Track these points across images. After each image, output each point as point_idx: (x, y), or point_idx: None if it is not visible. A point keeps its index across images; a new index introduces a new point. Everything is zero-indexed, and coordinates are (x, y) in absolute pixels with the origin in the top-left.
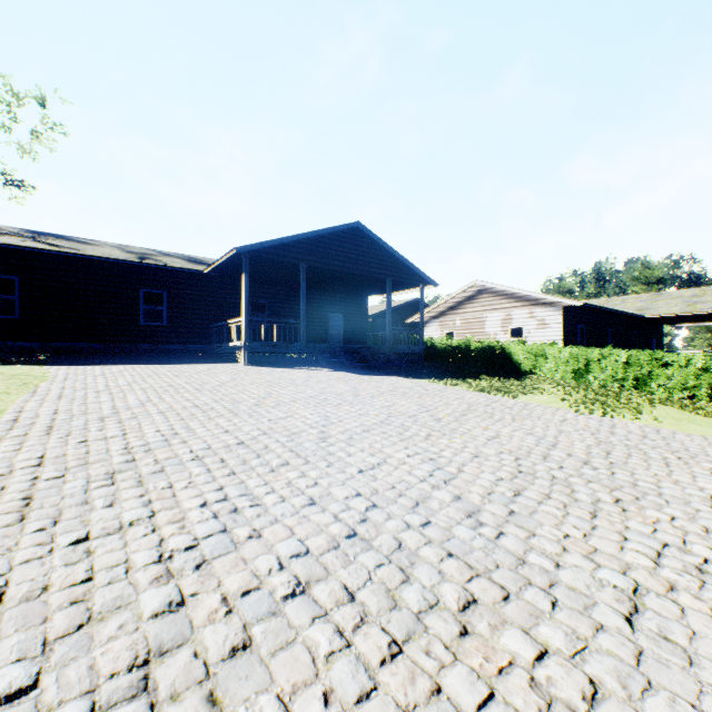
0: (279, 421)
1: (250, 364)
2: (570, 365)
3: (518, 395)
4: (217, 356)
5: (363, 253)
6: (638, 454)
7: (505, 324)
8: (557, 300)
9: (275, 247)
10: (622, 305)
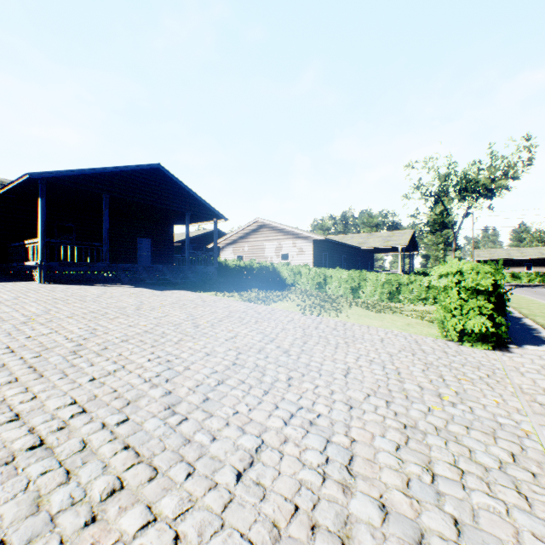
0: (39, 337)
1: (48, 282)
2: (315, 280)
3: (272, 303)
4: (15, 274)
5: (164, 189)
6: (323, 342)
7: (278, 250)
8: (310, 235)
9: (75, 177)
10: (351, 240)
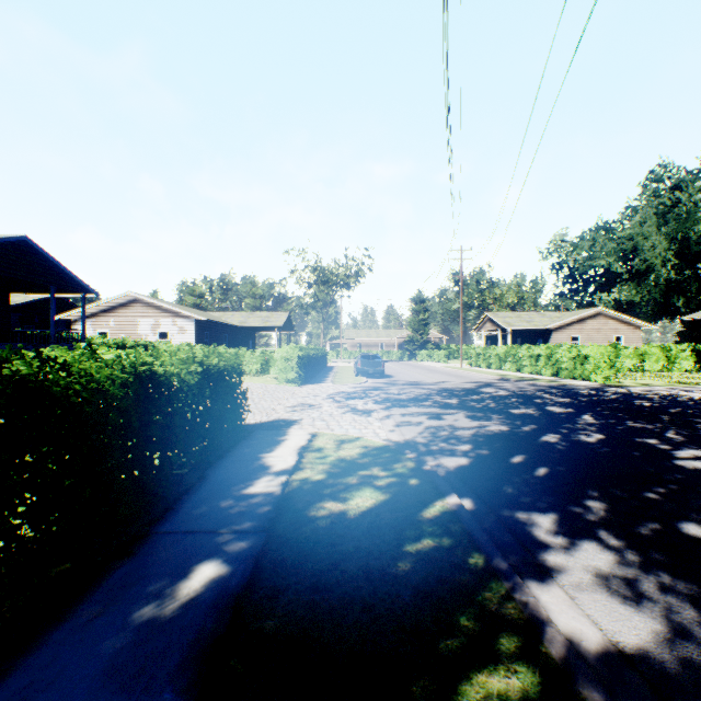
0: None
1: None
2: None
3: None
4: None
5: (28, 261)
6: None
7: (156, 328)
8: (193, 316)
9: None
10: (233, 318)
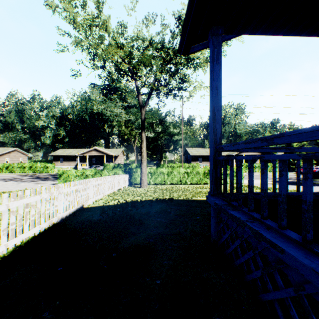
0: None
1: None
2: None
3: None
4: None
5: None
6: None
7: None
8: None
9: None
10: None
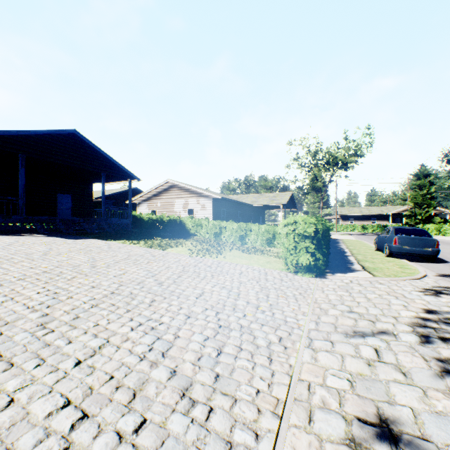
0: None
1: None
2: (213, 230)
3: (170, 248)
4: None
5: (81, 152)
6: (195, 275)
7: (185, 206)
8: (210, 195)
9: None
10: (246, 199)
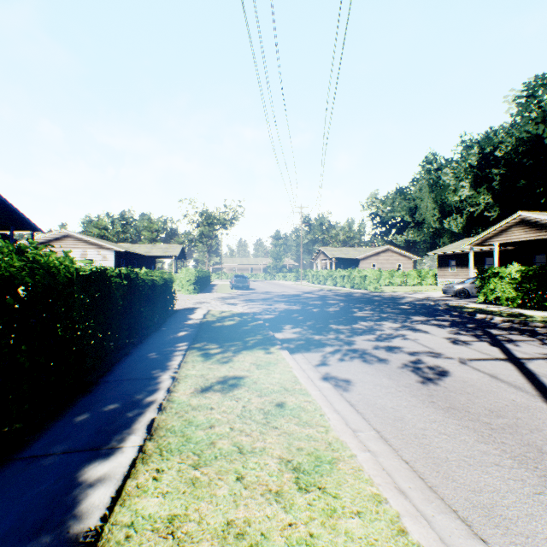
0: None
1: None
2: None
3: None
4: None
5: None
6: None
7: (84, 256)
8: (113, 248)
9: None
10: (140, 249)
